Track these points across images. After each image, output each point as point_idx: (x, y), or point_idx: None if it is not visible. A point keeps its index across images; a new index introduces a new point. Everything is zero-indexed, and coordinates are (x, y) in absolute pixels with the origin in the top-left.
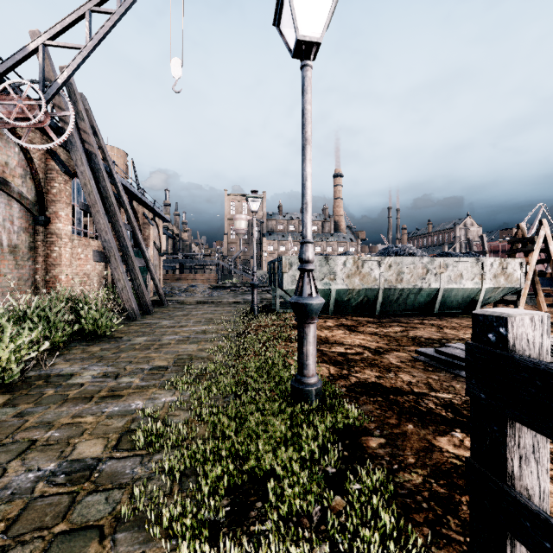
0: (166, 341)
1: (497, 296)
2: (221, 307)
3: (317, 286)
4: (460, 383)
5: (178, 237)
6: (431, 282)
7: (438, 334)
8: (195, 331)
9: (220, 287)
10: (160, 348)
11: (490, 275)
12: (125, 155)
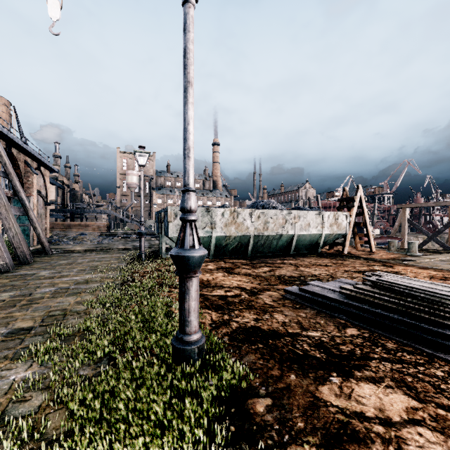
0: (38, 295)
1: (331, 240)
2: (110, 254)
3: (200, 234)
4: (323, 318)
5: (69, 187)
6: (289, 230)
7: (297, 272)
8: (77, 281)
9: (112, 234)
10: (28, 304)
11: (327, 224)
12: (8, 103)
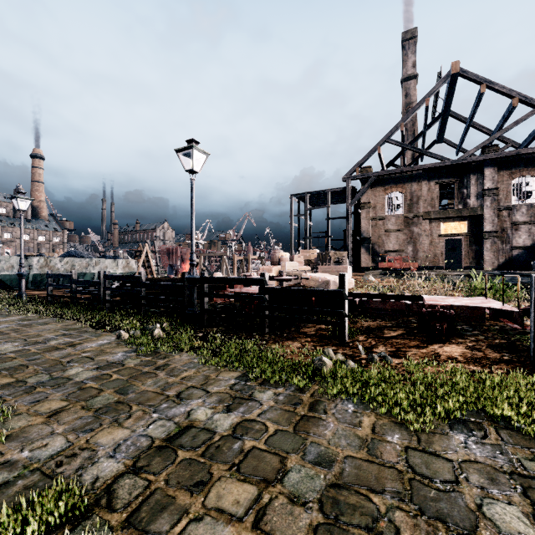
0: None
1: None
2: None
3: None
4: None
5: None
6: (91, 270)
7: None
8: None
9: None
10: None
11: (121, 267)
12: None
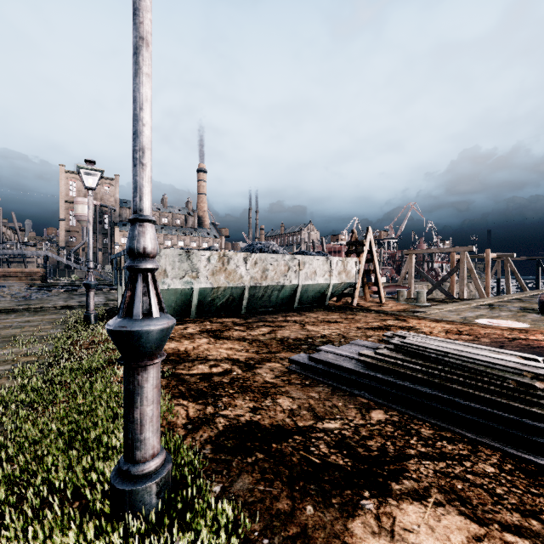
0: None
1: (340, 290)
2: (40, 315)
3: (176, 285)
4: (341, 399)
5: None
6: (292, 279)
7: (303, 333)
8: None
9: (50, 286)
10: None
11: (336, 272)
12: None
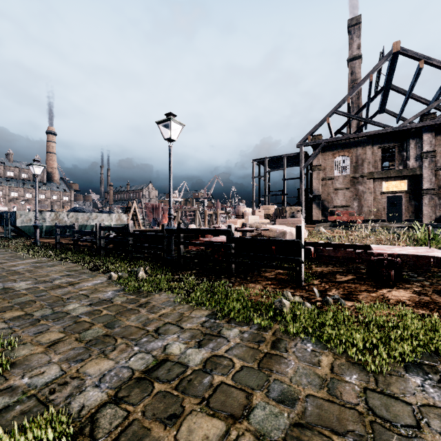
0: None
1: None
2: None
3: None
4: None
5: None
6: (91, 222)
7: None
8: None
9: None
10: None
11: (115, 220)
12: None
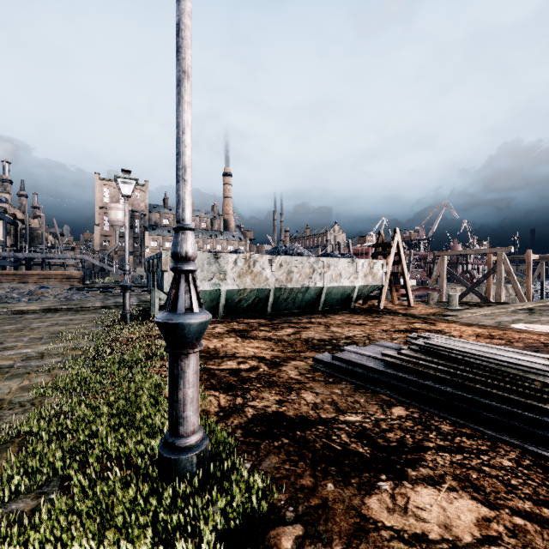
0: None
1: (366, 293)
2: (81, 314)
3: (205, 287)
4: (363, 395)
5: (24, 224)
6: (317, 281)
7: (327, 334)
8: (26, 355)
9: (87, 287)
10: None
11: (362, 274)
12: None
